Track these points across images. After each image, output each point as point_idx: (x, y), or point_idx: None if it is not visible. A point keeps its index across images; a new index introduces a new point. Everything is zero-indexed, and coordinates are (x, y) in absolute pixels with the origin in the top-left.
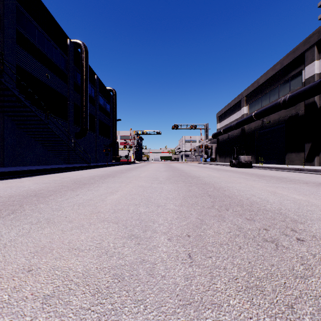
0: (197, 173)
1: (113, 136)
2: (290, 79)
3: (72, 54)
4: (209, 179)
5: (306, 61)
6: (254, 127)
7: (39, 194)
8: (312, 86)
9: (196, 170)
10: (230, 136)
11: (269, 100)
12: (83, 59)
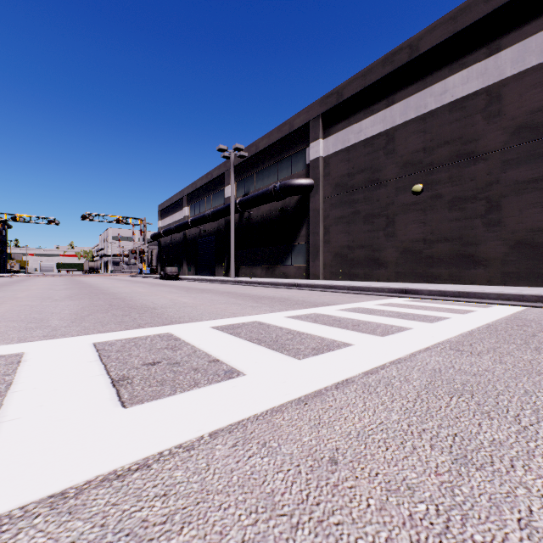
0: (103, 285)
1: None
2: (218, 193)
3: None
4: (106, 288)
5: (226, 183)
6: (194, 233)
7: None
8: (223, 208)
9: (108, 283)
10: (174, 240)
11: (205, 207)
12: None
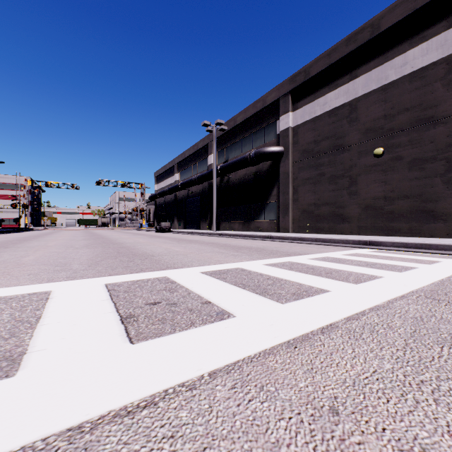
0: (112, 237)
1: None
2: (203, 161)
3: None
4: (115, 239)
5: (209, 152)
6: (183, 195)
7: None
8: (207, 173)
9: (116, 235)
10: (167, 200)
11: (192, 173)
12: None
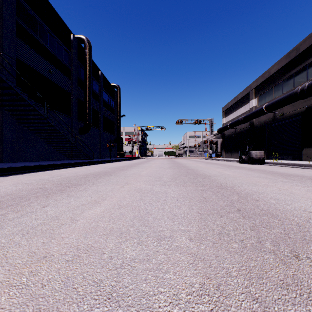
0: (206, 171)
1: (117, 132)
2: (308, 66)
3: (75, 50)
4: (224, 180)
5: None
6: (264, 120)
7: None
8: None
9: (204, 167)
10: (237, 130)
11: (281, 91)
12: (86, 54)
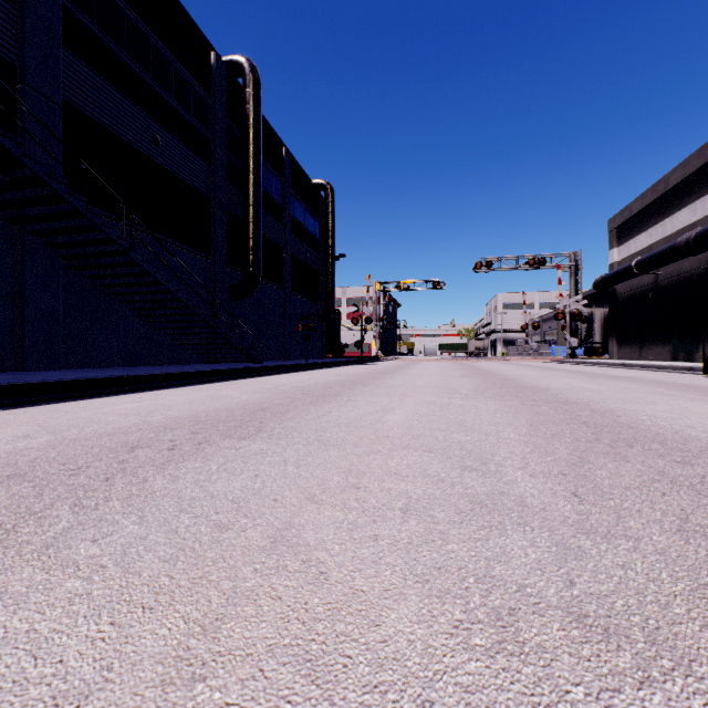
0: (660, 416)
1: (327, 296)
2: None
3: (222, 91)
4: None
5: None
6: None
7: None
8: None
9: (609, 392)
10: (665, 279)
11: None
12: (248, 100)
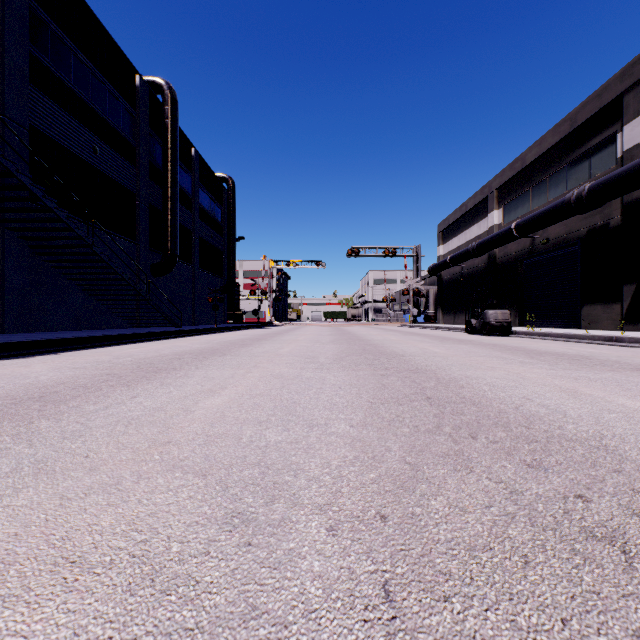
0: (398, 347)
1: (229, 272)
2: (591, 152)
3: (145, 106)
4: (425, 361)
5: (626, 115)
6: (515, 251)
7: (51, 395)
8: (639, 164)
9: (397, 341)
10: (466, 270)
11: (546, 196)
12: (167, 116)
